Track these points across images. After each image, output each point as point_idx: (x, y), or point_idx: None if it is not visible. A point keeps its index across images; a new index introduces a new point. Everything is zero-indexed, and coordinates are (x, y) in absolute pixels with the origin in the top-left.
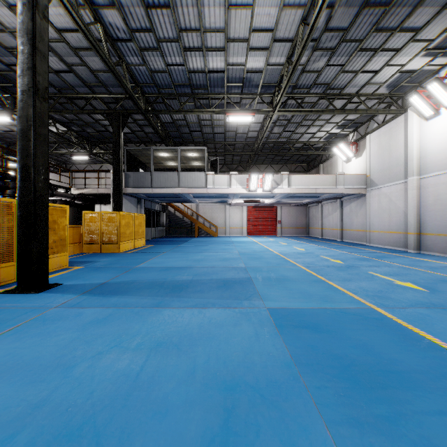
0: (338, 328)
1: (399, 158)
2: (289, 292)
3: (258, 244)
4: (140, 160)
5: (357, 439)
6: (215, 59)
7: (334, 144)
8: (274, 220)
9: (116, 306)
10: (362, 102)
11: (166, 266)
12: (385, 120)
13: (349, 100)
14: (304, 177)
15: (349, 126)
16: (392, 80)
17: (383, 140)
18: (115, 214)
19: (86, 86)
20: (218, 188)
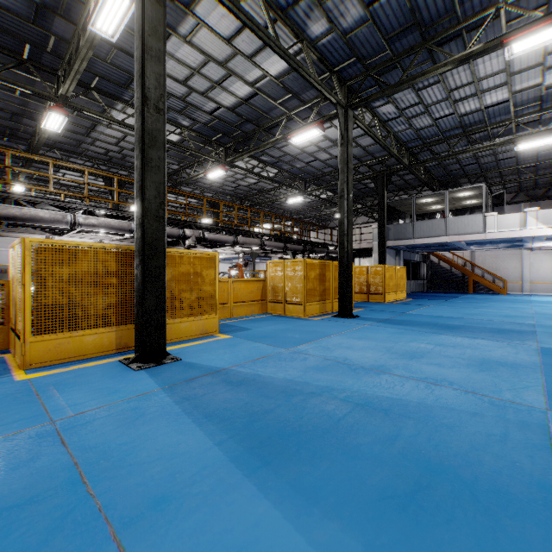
0: None
1: None
2: None
3: None
4: (399, 209)
5: None
6: (494, 94)
7: None
8: None
9: (404, 329)
10: None
11: (435, 315)
12: None
13: None
14: None
15: None
16: None
17: None
18: (380, 267)
19: (356, 159)
20: (503, 232)
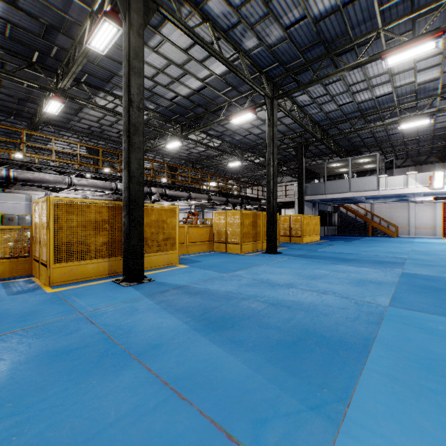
0: (443, 282)
1: None
2: (430, 270)
3: None
4: (315, 171)
5: (404, 291)
6: (381, 88)
7: None
8: None
9: (313, 261)
10: None
11: (338, 252)
12: None
13: None
14: None
15: None
16: None
17: None
18: (300, 216)
19: (281, 134)
20: (391, 190)
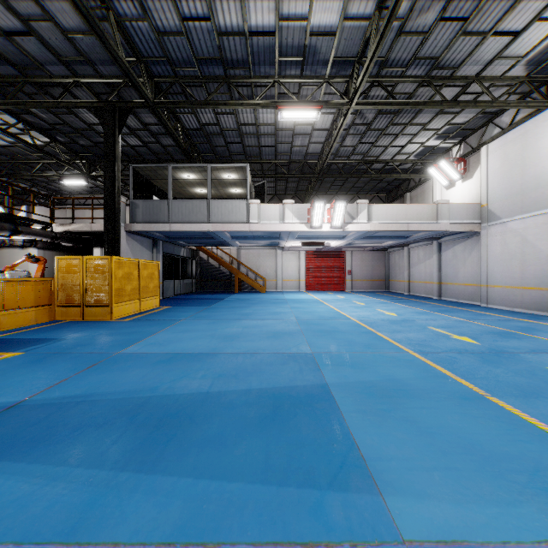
0: None
1: (540, 175)
2: (433, 447)
3: (324, 304)
4: (156, 185)
5: None
6: (260, 7)
7: (427, 163)
8: (342, 270)
9: None
10: (484, 89)
11: (172, 351)
12: (513, 121)
13: (463, 90)
14: (390, 207)
15: (454, 135)
16: (536, 51)
17: (510, 150)
18: (106, 260)
19: (62, 63)
20: (265, 224)
